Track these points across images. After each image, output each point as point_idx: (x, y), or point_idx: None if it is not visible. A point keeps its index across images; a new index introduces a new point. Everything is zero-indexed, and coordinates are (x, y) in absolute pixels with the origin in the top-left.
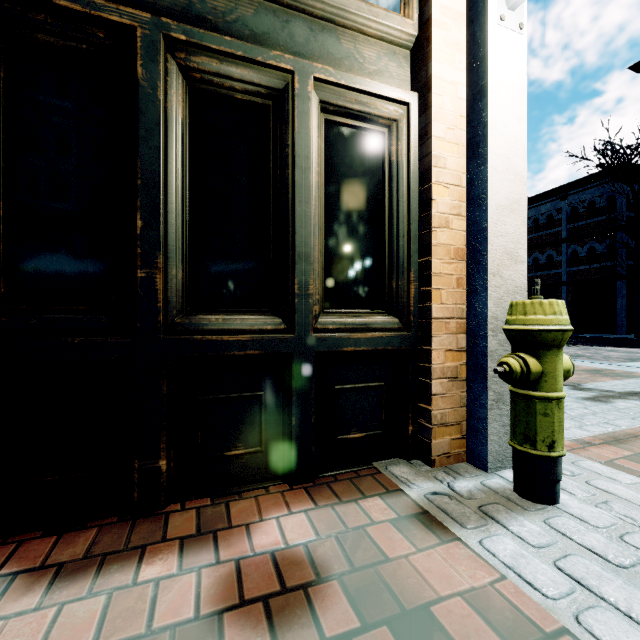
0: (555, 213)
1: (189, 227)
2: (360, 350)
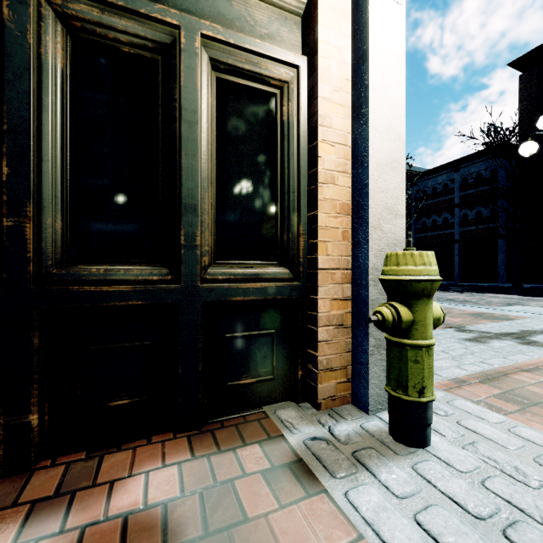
0: (450, 183)
1: (72, 177)
2: (249, 299)
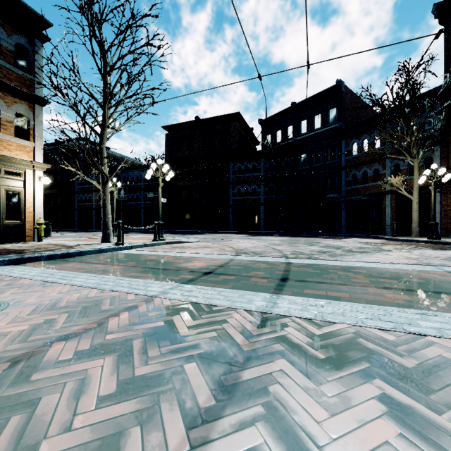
0: (140, 176)
1: None
2: (13, 226)
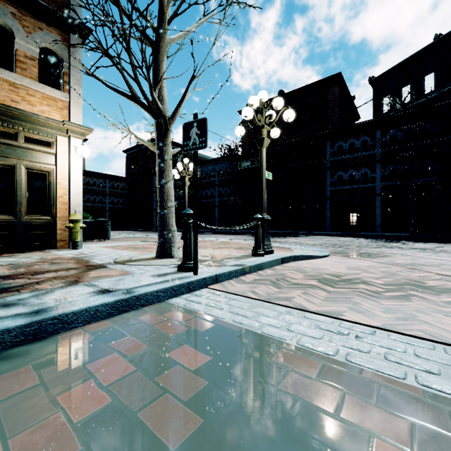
0: (214, 171)
1: None
2: (37, 224)
